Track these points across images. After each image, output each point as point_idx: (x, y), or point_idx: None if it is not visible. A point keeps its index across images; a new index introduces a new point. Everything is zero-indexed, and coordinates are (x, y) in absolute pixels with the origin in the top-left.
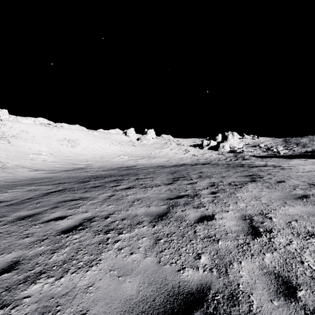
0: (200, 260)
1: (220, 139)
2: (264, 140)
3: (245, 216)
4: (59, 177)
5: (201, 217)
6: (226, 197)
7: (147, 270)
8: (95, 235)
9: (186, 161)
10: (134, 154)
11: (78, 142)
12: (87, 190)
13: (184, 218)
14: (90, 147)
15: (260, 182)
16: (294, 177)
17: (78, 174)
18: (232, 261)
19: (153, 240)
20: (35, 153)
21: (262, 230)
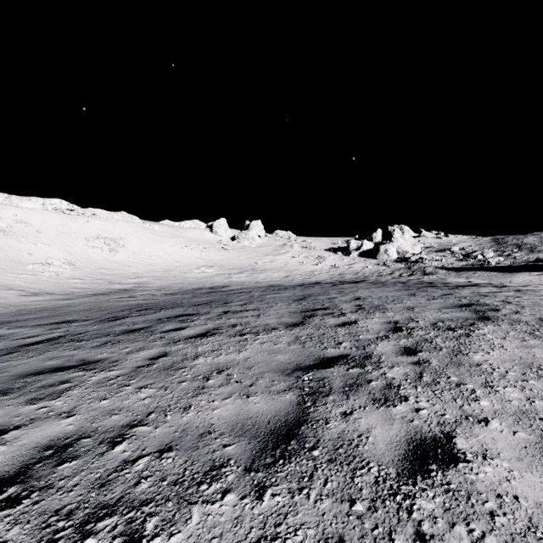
0: None
1: (379, 237)
2: (458, 239)
3: None
4: (74, 308)
5: (411, 446)
6: (448, 364)
7: None
8: None
9: (320, 277)
10: (225, 264)
11: (123, 243)
12: (110, 340)
13: (359, 449)
14: (145, 252)
15: (504, 322)
16: None
17: (113, 302)
18: None
19: None
20: (40, 262)
21: None
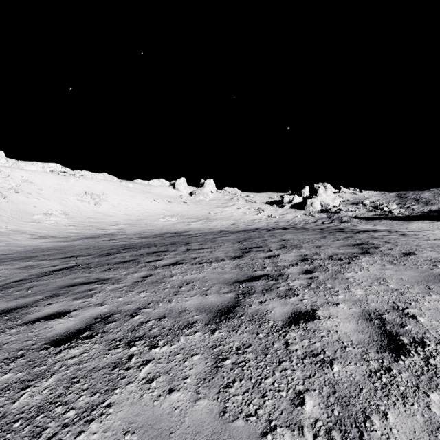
0: (303, 407)
1: (307, 193)
2: (369, 194)
3: (370, 313)
4: (74, 247)
5: (293, 314)
6: (329, 278)
7: (200, 433)
8: (109, 349)
9: (259, 224)
10: (185, 214)
11: (105, 198)
12: (111, 267)
13: (265, 316)
14: (122, 204)
15: (377, 255)
16: (426, 247)
17: (103, 243)
18: (368, 412)
19: (211, 362)
20: (43, 213)
21: (406, 341)
